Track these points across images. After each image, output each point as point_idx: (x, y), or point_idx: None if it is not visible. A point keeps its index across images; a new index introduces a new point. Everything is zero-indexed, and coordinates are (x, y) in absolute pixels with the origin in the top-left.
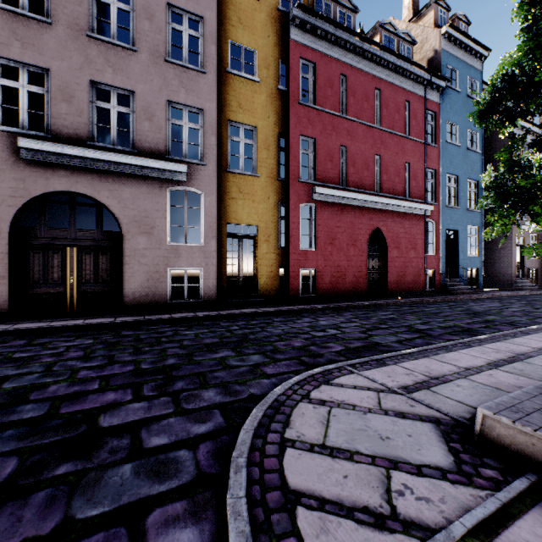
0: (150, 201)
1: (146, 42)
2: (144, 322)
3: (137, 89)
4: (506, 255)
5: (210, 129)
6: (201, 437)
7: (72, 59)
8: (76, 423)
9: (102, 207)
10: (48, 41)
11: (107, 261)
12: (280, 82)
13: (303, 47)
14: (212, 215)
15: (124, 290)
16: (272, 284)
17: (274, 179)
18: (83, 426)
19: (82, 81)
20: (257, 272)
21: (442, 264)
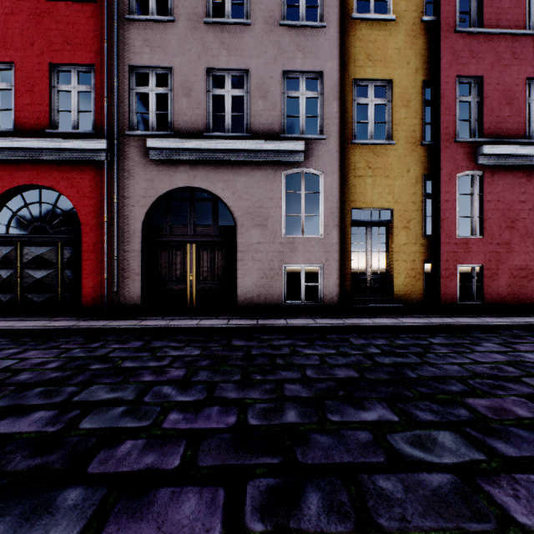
0: (263, 190)
1: (259, 11)
2: (257, 328)
3: (251, 66)
4: None
5: (331, 94)
6: None
7: (191, 51)
8: None
9: (217, 201)
10: (171, 39)
11: (222, 257)
12: (425, 12)
13: None
14: (334, 199)
15: (237, 288)
16: (413, 285)
17: (416, 144)
18: None
19: (199, 72)
20: (392, 269)
21: None
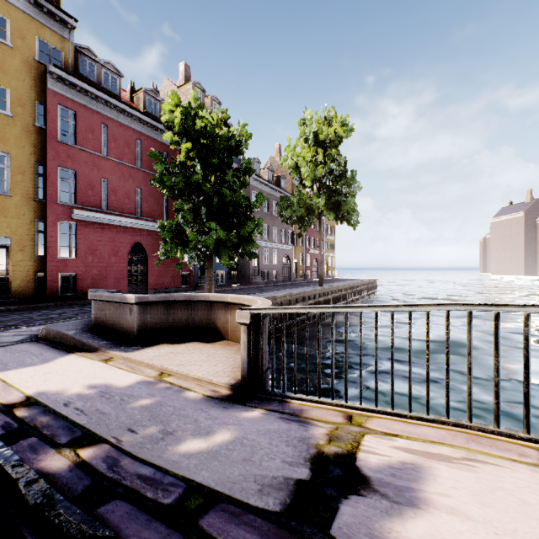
0: None
1: None
2: None
3: None
4: (248, 262)
5: None
6: None
7: None
8: None
9: None
10: None
11: None
12: (38, 120)
13: (63, 96)
14: None
15: None
16: (28, 286)
17: (31, 199)
18: None
19: None
20: (11, 277)
21: (196, 268)
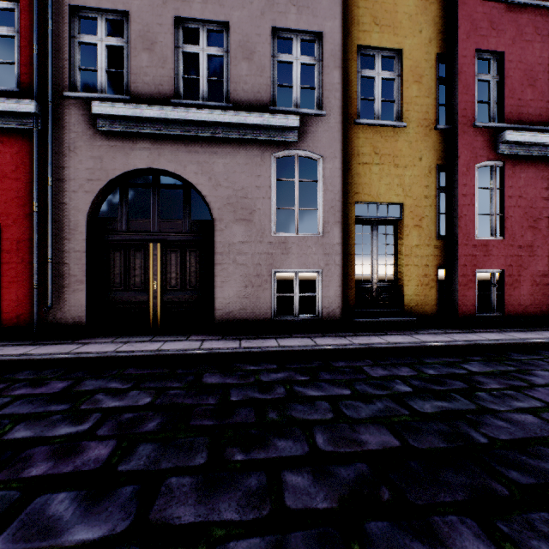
0: (248, 175)
1: None
2: (239, 354)
3: (232, 18)
4: None
5: (331, 61)
6: None
7: None
8: None
9: (189, 189)
10: None
11: (195, 260)
12: None
13: None
14: (335, 190)
15: (215, 300)
16: (425, 294)
17: (429, 128)
18: None
19: (165, 20)
20: (402, 275)
21: None
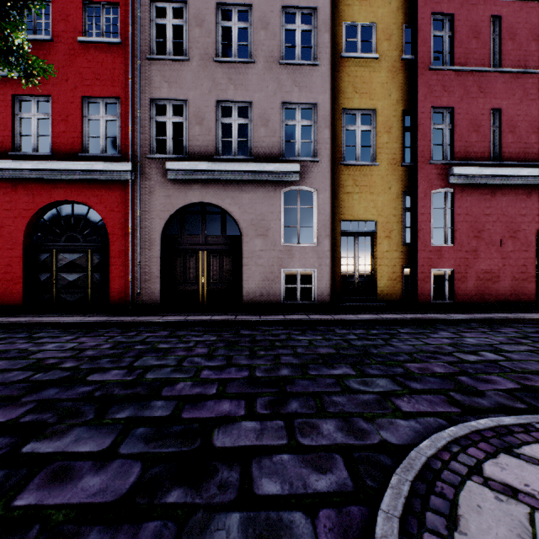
0: (265, 205)
1: (261, 52)
2: (260, 322)
3: (254, 98)
4: None
5: (323, 123)
6: (320, 497)
7: (203, 86)
8: (193, 434)
9: (225, 214)
10: (186, 75)
11: (229, 262)
12: (404, 51)
13: None
14: (326, 213)
15: (243, 289)
16: (394, 286)
17: (397, 165)
18: (198, 440)
19: (210, 103)
20: (376, 273)
21: None
